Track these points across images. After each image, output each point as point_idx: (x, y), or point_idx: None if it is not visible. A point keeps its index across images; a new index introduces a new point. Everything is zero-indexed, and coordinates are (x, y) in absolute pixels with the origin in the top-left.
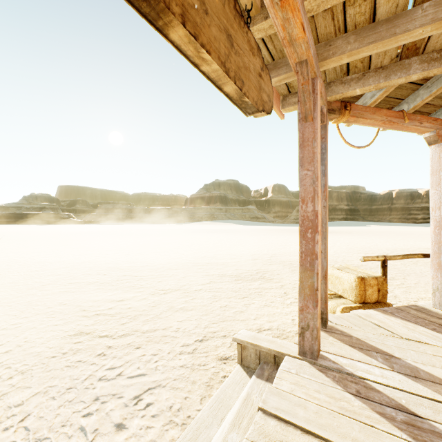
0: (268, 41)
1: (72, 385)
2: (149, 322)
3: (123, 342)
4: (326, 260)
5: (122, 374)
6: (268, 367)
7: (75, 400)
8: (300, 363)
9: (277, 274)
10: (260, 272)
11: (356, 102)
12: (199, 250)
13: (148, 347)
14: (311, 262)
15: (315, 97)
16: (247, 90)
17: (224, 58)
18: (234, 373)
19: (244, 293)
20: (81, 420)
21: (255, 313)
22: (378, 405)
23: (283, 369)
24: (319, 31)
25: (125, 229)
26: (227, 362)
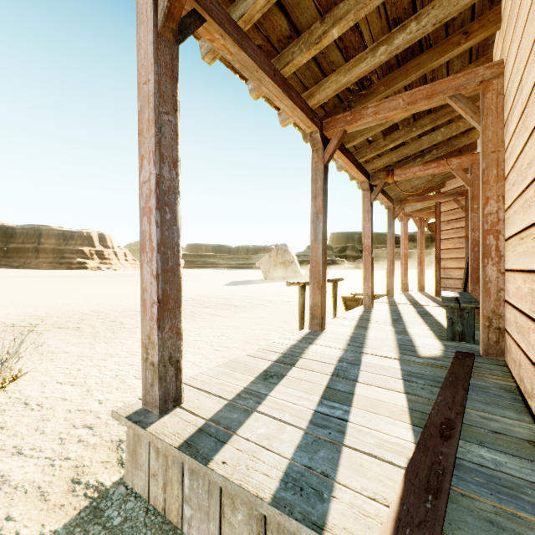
0: None
1: None
2: None
3: None
4: None
5: None
6: None
7: None
8: None
9: None
10: None
11: None
12: None
13: None
14: None
15: None
16: None
17: None
18: None
19: None
20: None
21: None
22: None
23: None
24: None
25: None
26: None
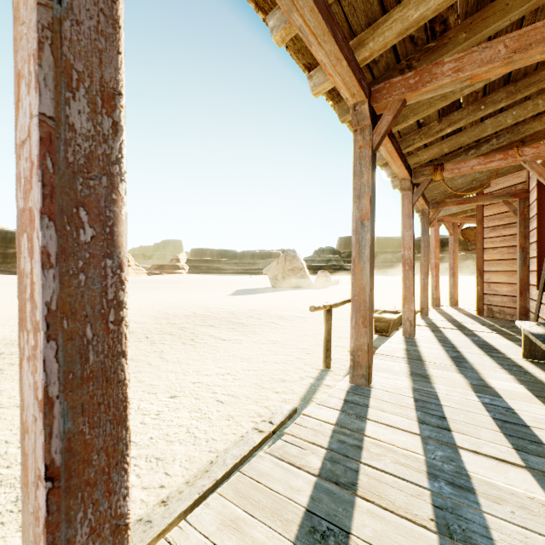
0: None
1: None
2: None
3: None
4: None
5: None
6: None
7: None
8: None
9: None
10: None
11: None
12: None
13: None
14: None
15: None
16: None
17: None
18: None
19: None
20: None
21: None
22: None
23: None
24: None
25: None
26: None
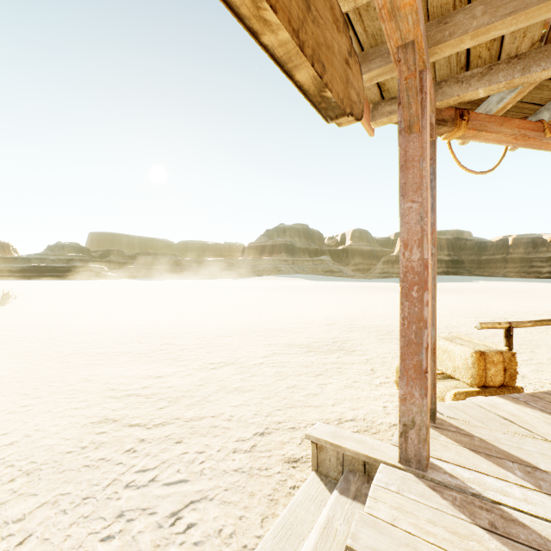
0: (356, 20)
1: (90, 494)
2: (194, 407)
3: (159, 434)
4: (435, 328)
5: (156, 479)
6: (355, 478)
7: (92, 516)
8: (403, 476)
9: (361, 344)
10: (337, 341)
11: (475, 110)
12: (259, 312)
13: (192, 441)
14: (417, 332)
15: (424, 97)
16: (330, 79)
17: (296, 24)
18: (307, 484)
19: (318, 370)
20: (99, 547)
21: (333, 396)
22: (527, 548)
23: (378, 484)
24: (430, 2)
25: (168, 286)
26: (297, 466)
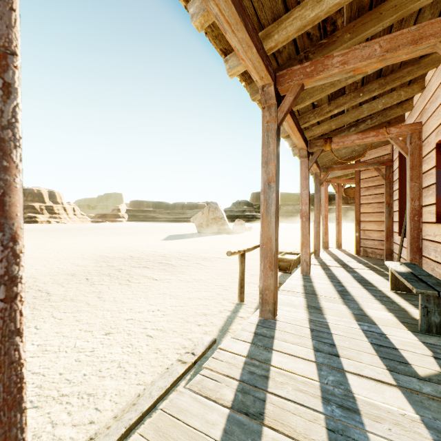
0: None
1: None
2: None
3: None
4: None
5: None
6: None
7: None
8: None
9: None
10: None
11: None
12: None
13: None
14: None
15: None
16: None
17: None
18: None
19: None
20: None
21: None
22: None
23: None
24: None
25: None
26: None
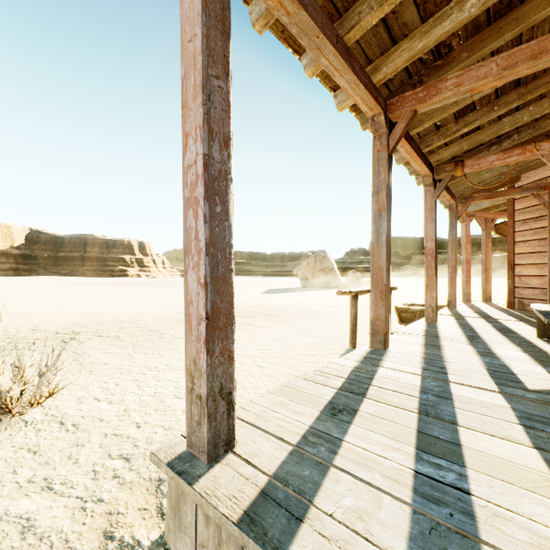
0: None
1: None
2: None
3: None
4: None
5: None
6: None
7: None
8: None
9: None
10: None
11: None
12: None
13: None
14: None
15: None
16: None
17: None
18: None
19: None
20: None
21: None
22: None
23: None
24: None
25: None
26: None
